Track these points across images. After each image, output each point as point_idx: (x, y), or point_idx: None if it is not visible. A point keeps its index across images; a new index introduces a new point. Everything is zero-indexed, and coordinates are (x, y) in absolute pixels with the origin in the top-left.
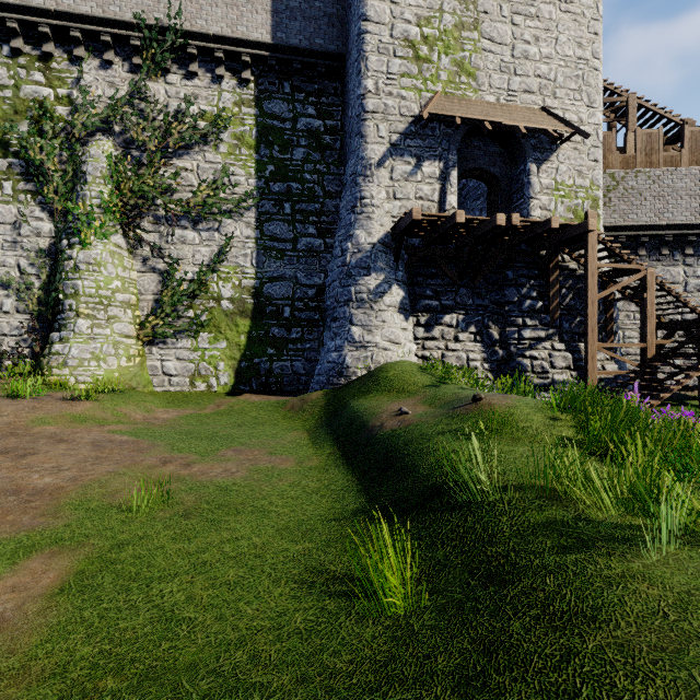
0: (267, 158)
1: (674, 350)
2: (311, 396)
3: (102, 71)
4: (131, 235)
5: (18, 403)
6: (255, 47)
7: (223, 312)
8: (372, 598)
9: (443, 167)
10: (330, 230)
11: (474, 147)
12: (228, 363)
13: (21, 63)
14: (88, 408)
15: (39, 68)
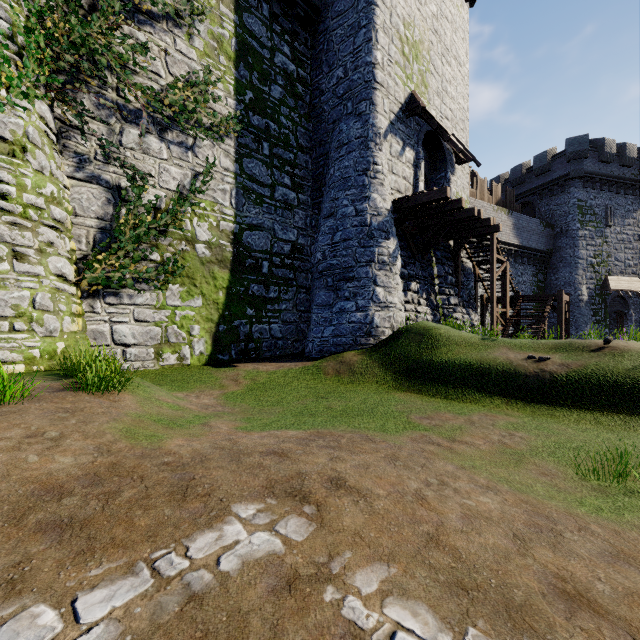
0: (246, 80)
1: (515, 314)
2: (348, 358)
3: None
4: (56, 112)
5: (11, 410)
6: None
7: (198, 259)
8: None
9: (415, 157)
10: (302, 185)
11: None
12: (204, 326)
13: None
14: (136, 402)
15: None
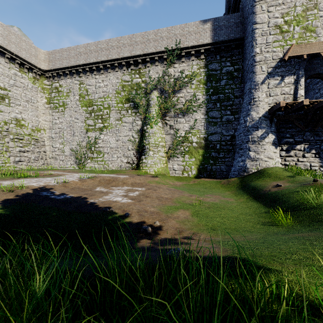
0: (210, 87)
1: None
2: (231, 179)
3: (154, 69)
4: (163, 122)
5: (141, 177)
6: (205, 46)
7: (193, 147)
8: (279, 225)
9: (296, 78)
10: (236, 111)
11: (314, 63)
12: (195, 166)
13: (133, 73)
14: (158, 179)
15: (137, 73)
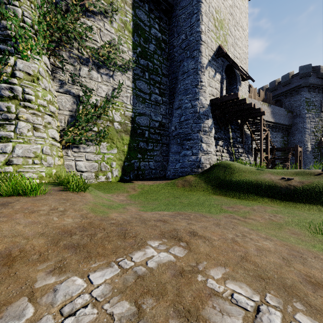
0: (137, 42)
1: (272, 157)
2: (188, 178)
3: None
4: (51, 61)
5: (41, 198)
6: None
7: (115, 130)
8: None
9: (221, 78)
10: (164, 93)
11: None
12: (117, 163)
13: None
14: (92, 197)
15: None
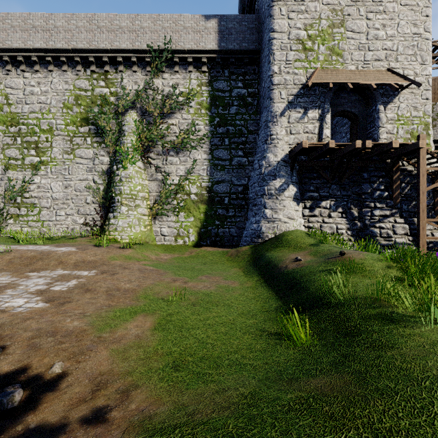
0: (215, 114)
1: None
2: (242, 249)
3: (131, 76)
4: (145, 161)
5: (101, 249)
6: (209, 53)
7: (192, 201)
8: (291, 341)
9: (321, 113)
10: (251, 152)
11: (341, 97)
12: (194, 229)
13: (94, 78)
14: (130, 252)
15: (103, 79)
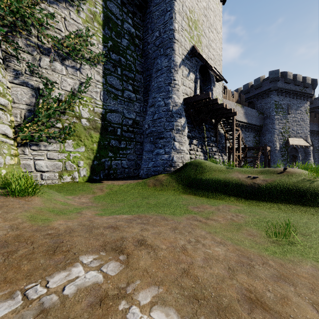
0: (109, 36)
1: (244, 156)
2: (160, 178)
3: None
4: (3, 47)
5: None
6: None
7: (82, 127)
8: None
9: (195, 77)
10: (138, 90)
11: None
12: (85, 162)
13: None
14: (41, 201)
15: None
